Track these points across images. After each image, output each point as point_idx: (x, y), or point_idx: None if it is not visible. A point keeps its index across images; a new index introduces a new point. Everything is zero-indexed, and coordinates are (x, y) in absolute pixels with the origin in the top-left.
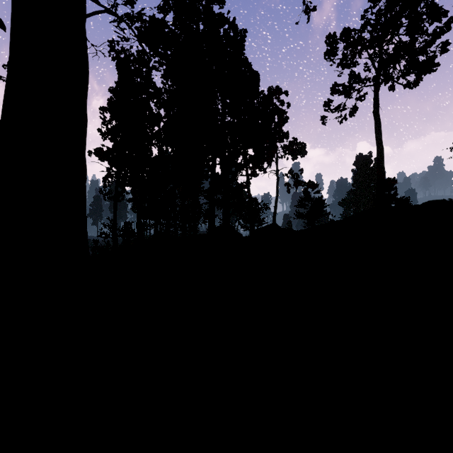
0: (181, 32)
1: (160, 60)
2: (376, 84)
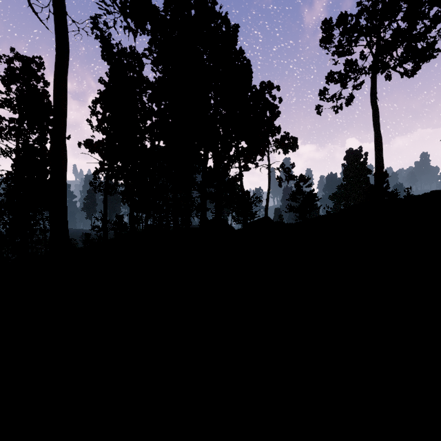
0: (172, 19)
1: (150, 47)
2: (374, 71)
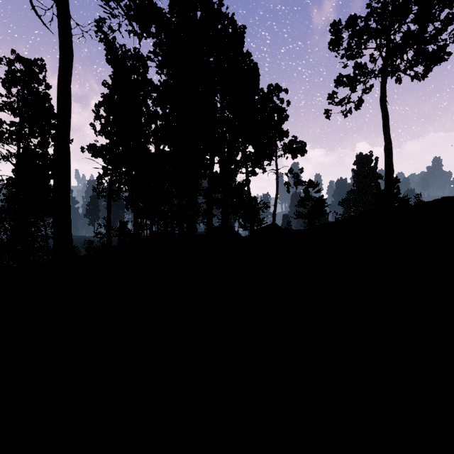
0: (177, 21)
1: (155, 50)
2: (384, 75)
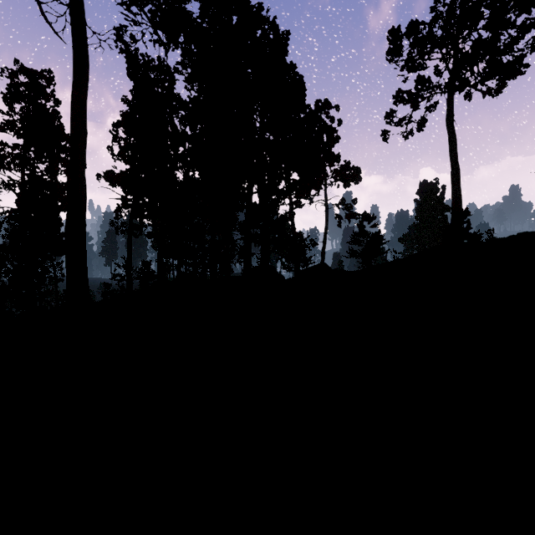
0: (210, 28)
1: (183, 61)
2: (451, 90)
